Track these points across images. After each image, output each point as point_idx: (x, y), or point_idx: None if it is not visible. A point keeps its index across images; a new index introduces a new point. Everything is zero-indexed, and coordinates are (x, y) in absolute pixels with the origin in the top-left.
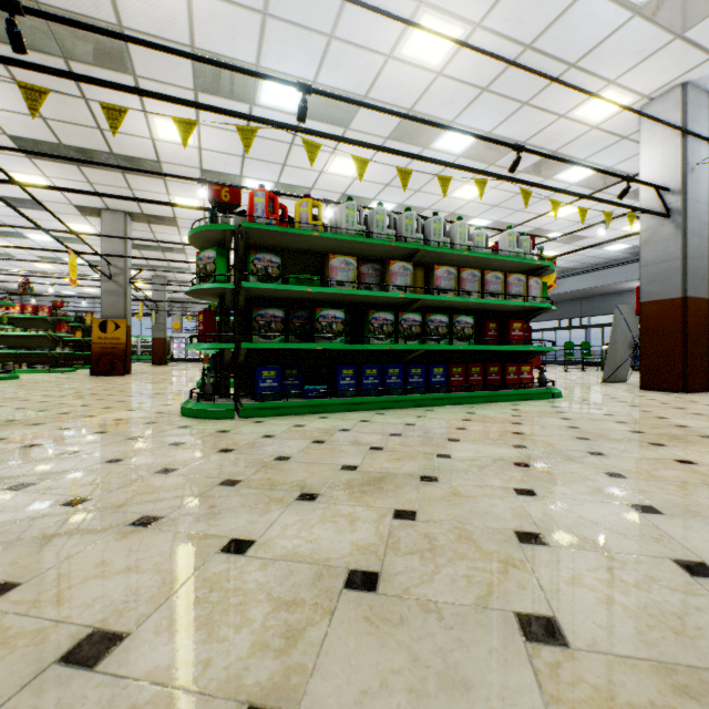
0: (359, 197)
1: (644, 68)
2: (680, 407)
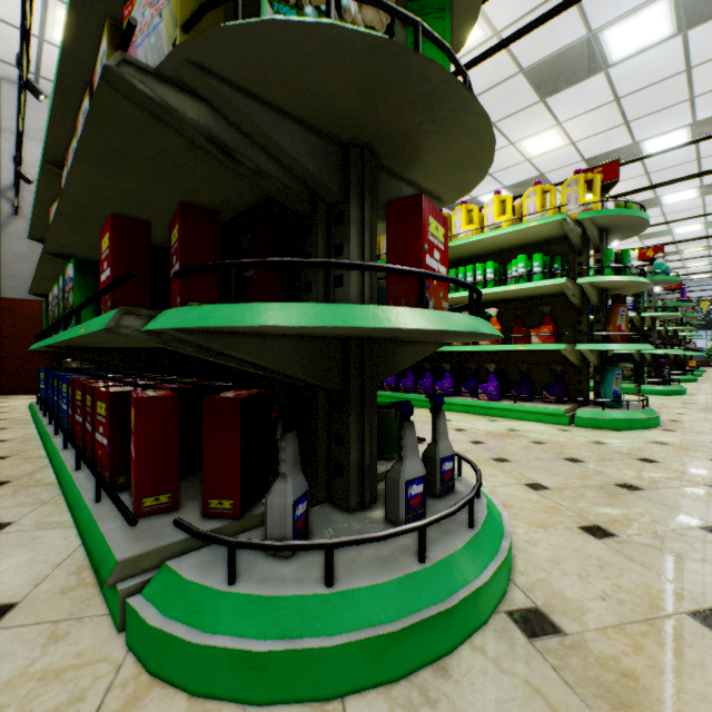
0: (558, 53)
1: None
2: None
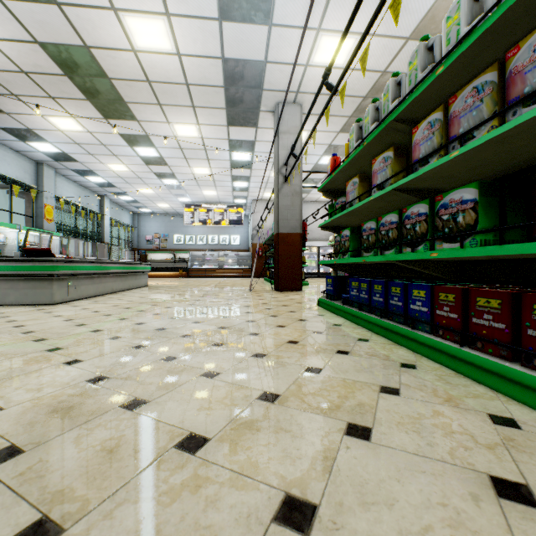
0: None
1: None
2: None
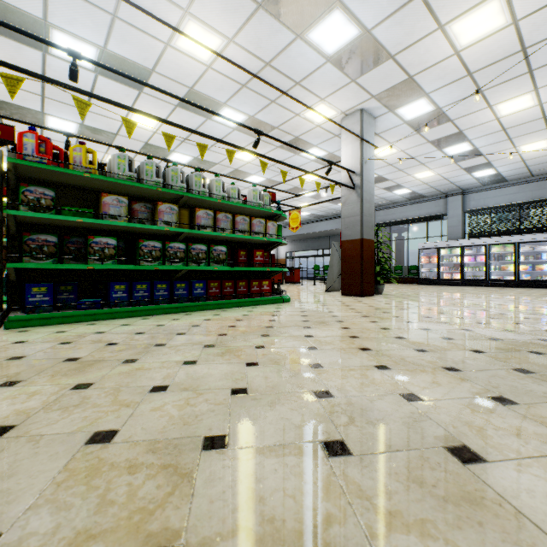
0: (161, 147)
1: (339, 95)
2: (349, 305)
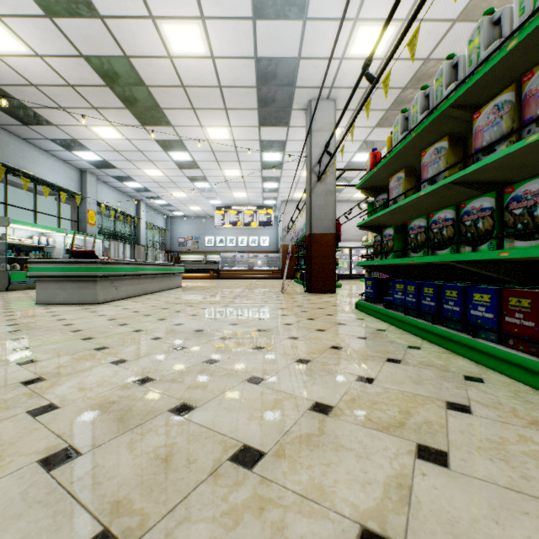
0: None
1: None
2: None
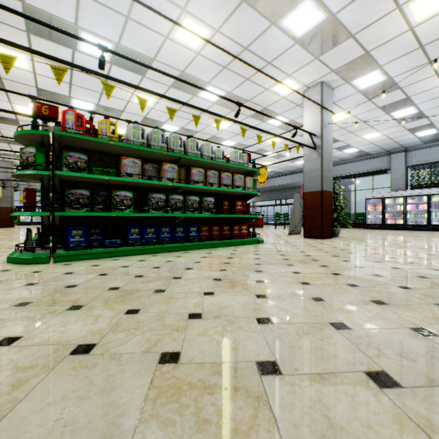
0: (156, 120)
1: (303, 71)
2: (315, 246)
